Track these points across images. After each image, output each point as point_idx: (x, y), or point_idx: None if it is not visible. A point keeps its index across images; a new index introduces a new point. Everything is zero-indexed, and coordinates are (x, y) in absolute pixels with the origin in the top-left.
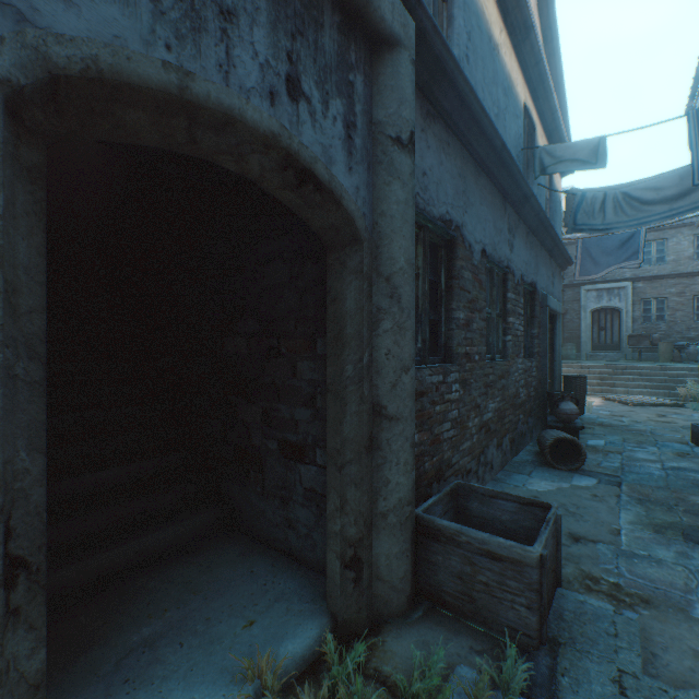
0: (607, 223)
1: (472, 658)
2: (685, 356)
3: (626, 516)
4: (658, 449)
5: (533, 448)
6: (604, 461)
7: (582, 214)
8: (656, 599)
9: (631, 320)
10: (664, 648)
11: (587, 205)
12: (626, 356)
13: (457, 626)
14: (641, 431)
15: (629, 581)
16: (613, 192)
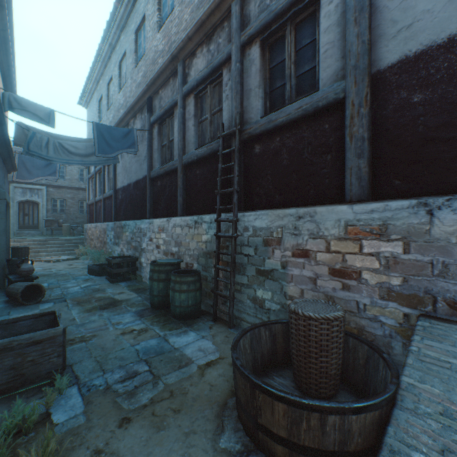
0: (51, 156)
1: (32, 399)
2: (76, 232)
3: (75, 311)
4: (76, 280)
5: (1, 299)
6: (53, 293)
7: (35, 145)
8: (98, 333)
9: (47, 210)
10: (105, 344)
11: (38, 141)
12: (44, 233)
13: (12, 397)
14: (65, 274)
15: (87, 332)
16: (54, 140)
